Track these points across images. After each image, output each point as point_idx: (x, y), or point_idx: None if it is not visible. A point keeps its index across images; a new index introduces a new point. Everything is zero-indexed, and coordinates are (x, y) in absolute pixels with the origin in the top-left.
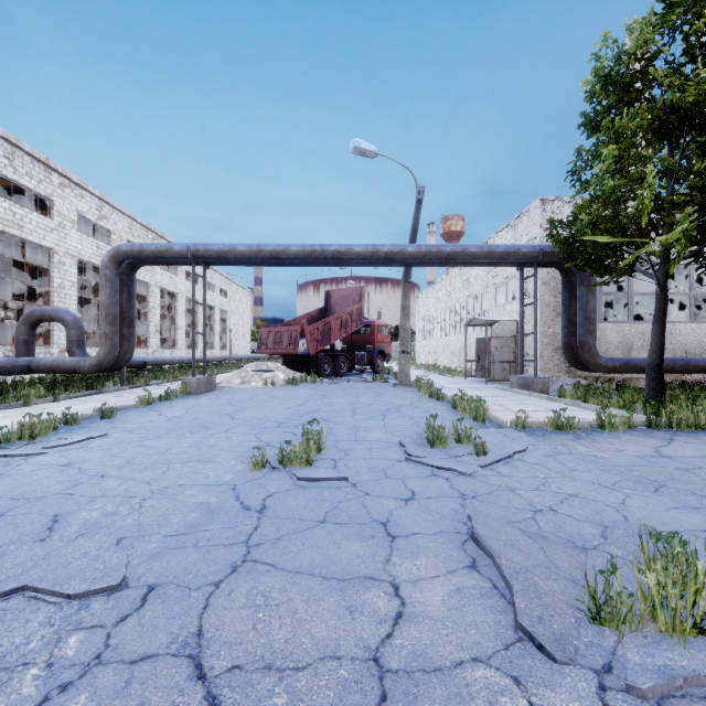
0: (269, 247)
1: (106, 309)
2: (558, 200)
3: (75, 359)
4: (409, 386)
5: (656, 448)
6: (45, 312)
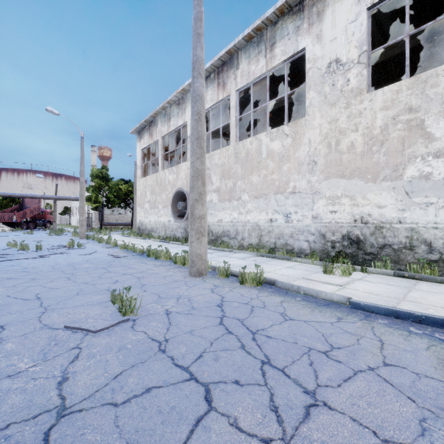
0: (9, 194)
1: None
2: None
3: None
4: None
5: None
6: None
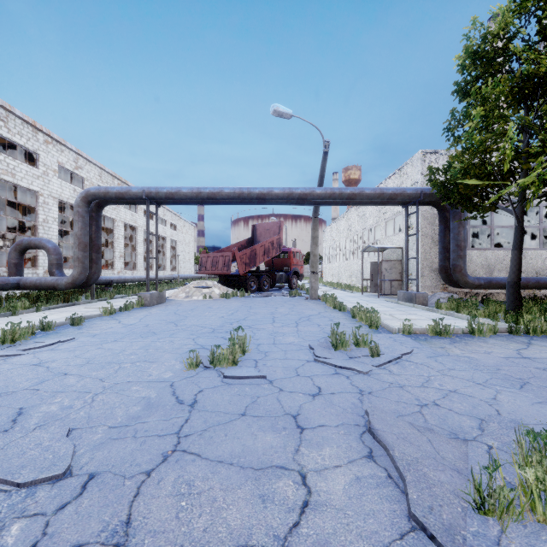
0: (207, 190)
1: (78, 239)
2: (435, 152)
3: (54, 278)
4: (318, 299)
5: (518, 350)
6: (31, 241)
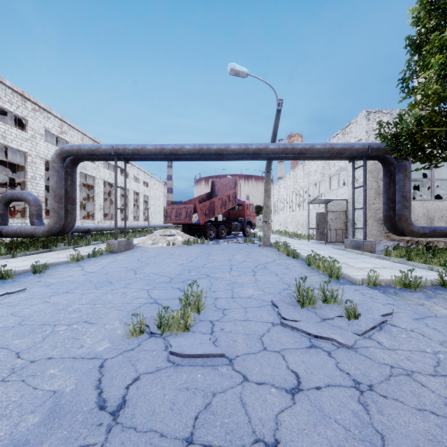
0: (169, 146)
1: (54, 191)
2: (379, 112)
3: (33, 227)
4: (270, 246)
5: None
6: (14, 194)
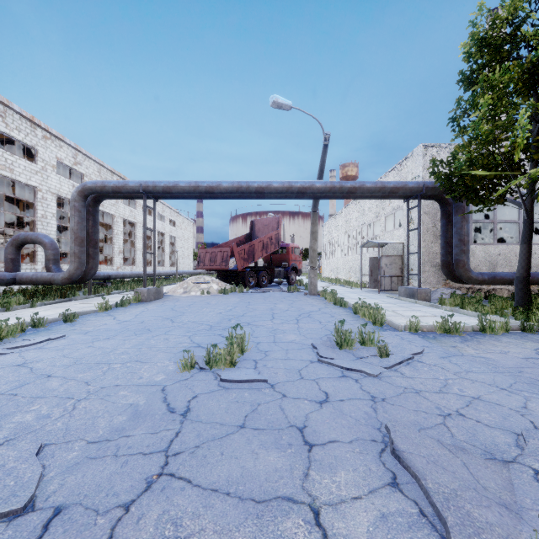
0: (205, 184)
1: (75, 233)
2: (437, 146)
3: (51, 273)
4: (317, 295)
5: (536, 350)
6: (28, 236)
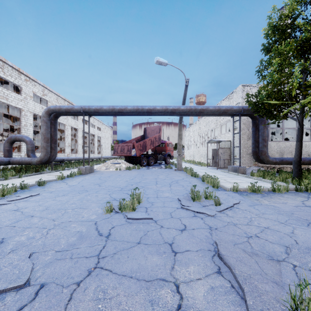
0: (118, 107)
1: (44, 135)
2: (250, 85)
3: (30, 158)
4: (182, 170)
5: (302, 201)
6: (17, 137)
